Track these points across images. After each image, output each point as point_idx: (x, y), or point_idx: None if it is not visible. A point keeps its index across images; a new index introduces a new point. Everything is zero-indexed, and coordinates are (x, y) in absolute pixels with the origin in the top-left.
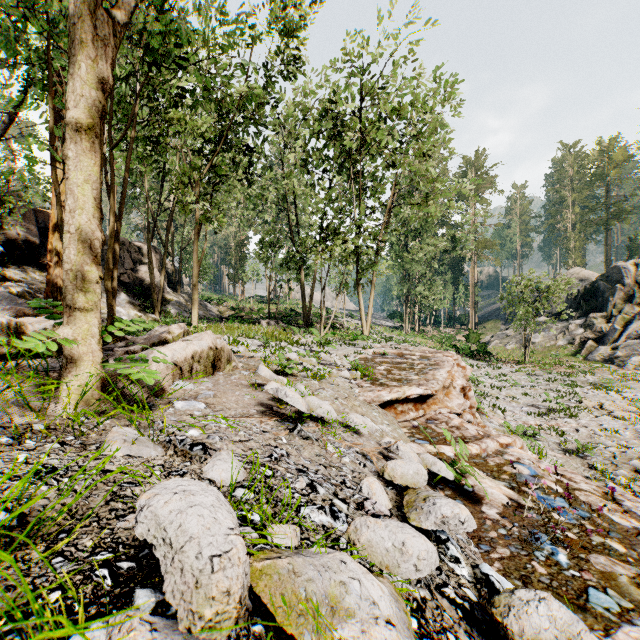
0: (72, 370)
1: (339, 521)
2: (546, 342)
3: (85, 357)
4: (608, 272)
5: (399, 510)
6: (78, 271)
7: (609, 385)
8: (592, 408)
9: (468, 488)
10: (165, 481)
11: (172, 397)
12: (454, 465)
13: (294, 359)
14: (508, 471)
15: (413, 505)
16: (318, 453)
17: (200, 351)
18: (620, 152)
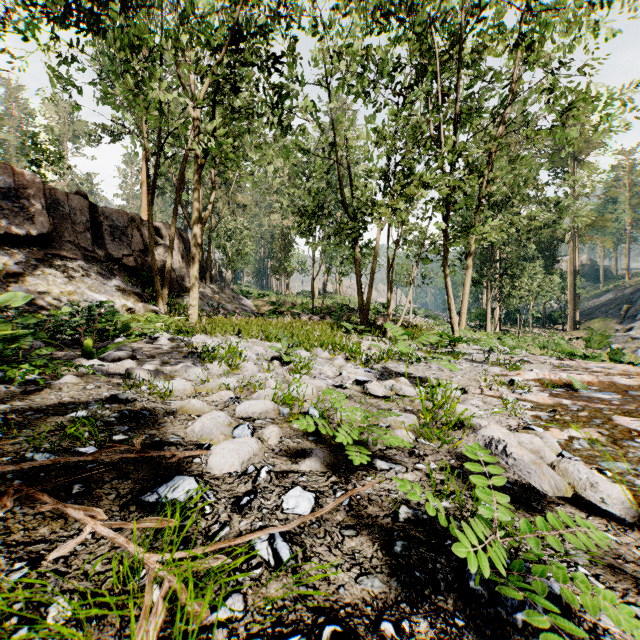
0: None
1: None
2: None
3: None
4: None
5: None
6: None
7: None
8: None
9: None
10: None
11: None
12: None
13: None
14: None
15: None
16: None
17: None
18: None
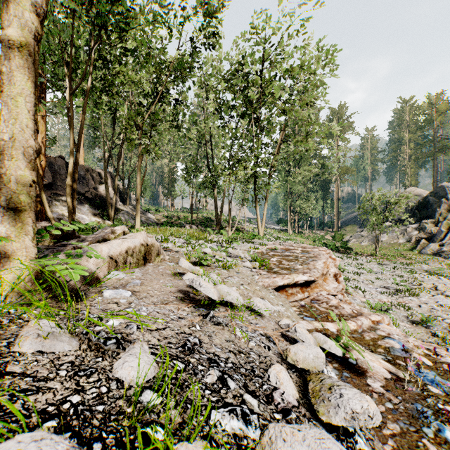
0: (6, 264)
1: (251, 426)
2: (390, 240)
3: (19, 252)
4: (435, 190)
5: (304, 396)
6: (12, 175)
7: (439, 272)
8: (429, 289)
9: (352, 361)
10: (5, 441)
11: (105, 285)
12: (339, 340)
13: (208, 253)
14: (382, 345)
15: (319, 395)
16: (228, 339)
17: (133, 247)
18: (444, 104)
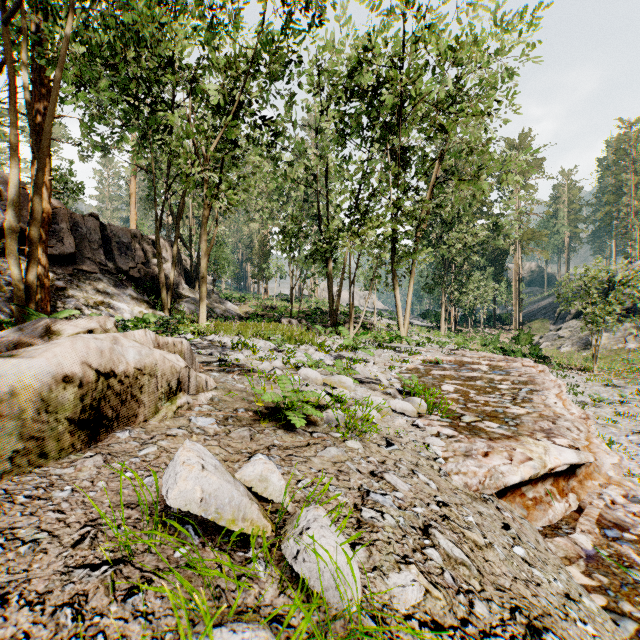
0: None
1: None
2: (611, 345)
3: None
4: None
5: None
6: None
7: None
8: None
9: None
10: None
11: None
12: None
13: (313, 380)
14: None
15: None
16: None
17: None
18: None
